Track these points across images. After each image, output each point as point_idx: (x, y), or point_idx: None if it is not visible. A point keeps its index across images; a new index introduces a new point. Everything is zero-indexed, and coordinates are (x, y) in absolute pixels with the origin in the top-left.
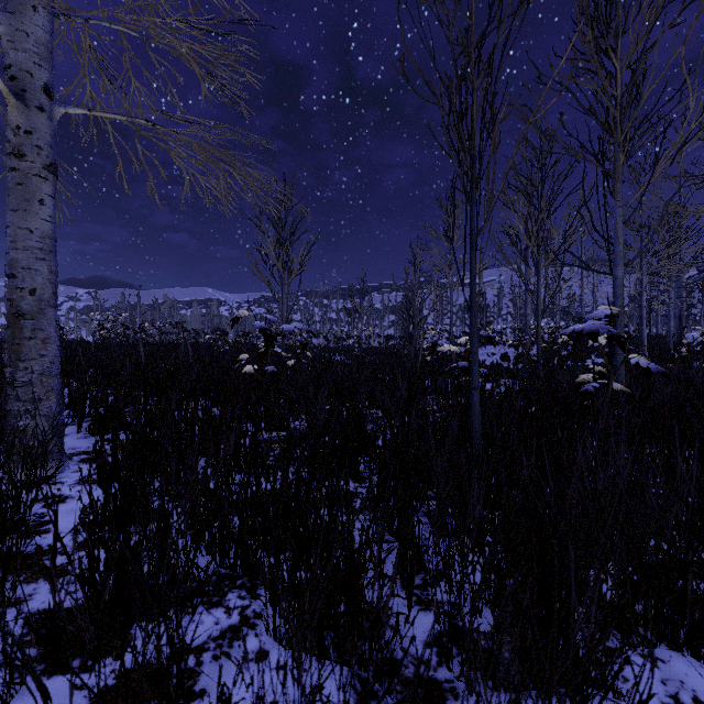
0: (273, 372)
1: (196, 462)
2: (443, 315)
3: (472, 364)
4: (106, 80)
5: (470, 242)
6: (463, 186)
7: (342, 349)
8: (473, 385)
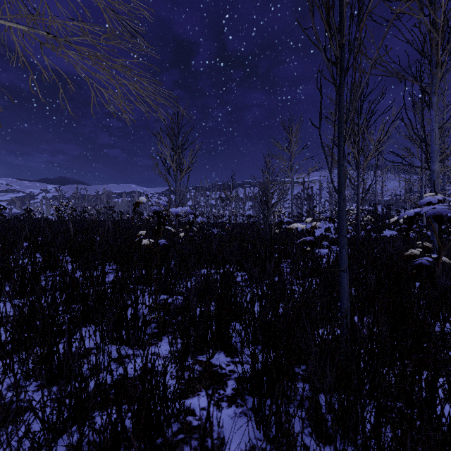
0: (164, 244)
1: (70, 345)
2: (284, 201)
3: (341, 247)
4: (21, 6)
5: (338, 129)
6: (332, 75)
7: (218, 224)
8: (342, 267)
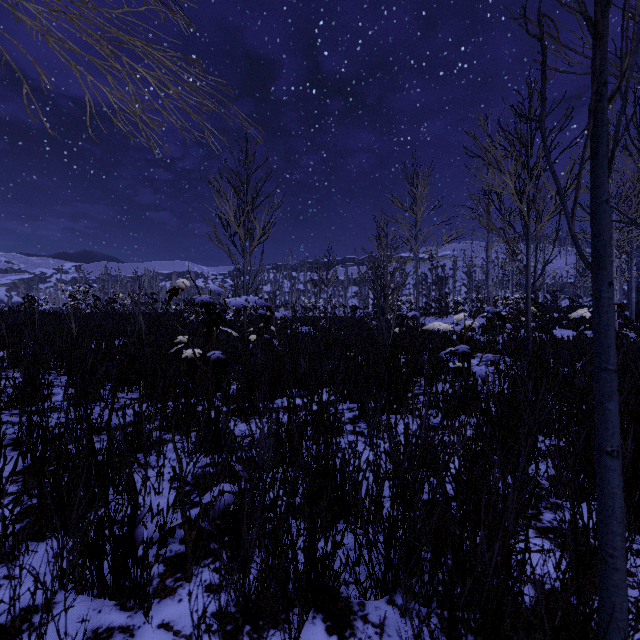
0: (217, 359)
1: None
2: (403, 286)
3: (604, 397)
4: None
5: (593, 117)
6: None
7: (309, 319)
8: (608, 446)
